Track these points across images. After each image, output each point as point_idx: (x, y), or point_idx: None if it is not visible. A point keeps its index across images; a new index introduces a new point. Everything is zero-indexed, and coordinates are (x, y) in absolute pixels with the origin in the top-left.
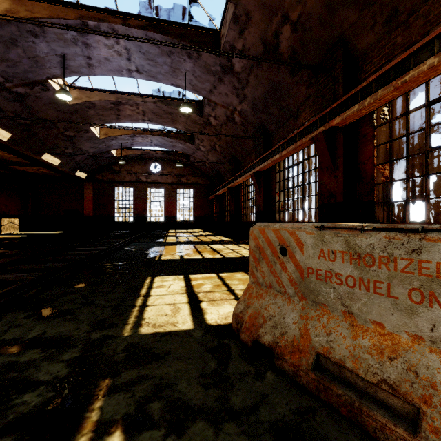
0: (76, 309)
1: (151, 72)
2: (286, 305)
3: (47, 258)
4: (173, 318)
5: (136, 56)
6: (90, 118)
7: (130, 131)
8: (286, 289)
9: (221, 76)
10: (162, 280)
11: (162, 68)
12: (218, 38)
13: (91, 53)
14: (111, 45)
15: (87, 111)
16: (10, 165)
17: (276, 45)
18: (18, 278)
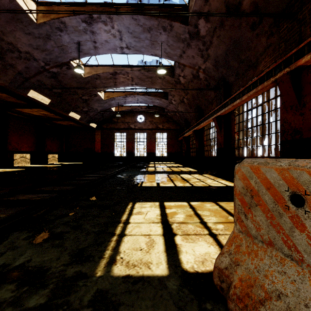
0: (65, 233)
1: (137, 46)
2: (307, 284)
3: (64, 182)
4: (148, 254)
5: (126, 36)
6: (97, 86)
7: (123, 94)
8: (303, 256)
9: (189, 42)
10: (141, 206)
11: (144, 43)
12: (187, 10)
13: (96, 38)
14: (109, 30)
15: (95, 81)
16: (52, 121)
17: (238, 4)
18: (38, 198)
